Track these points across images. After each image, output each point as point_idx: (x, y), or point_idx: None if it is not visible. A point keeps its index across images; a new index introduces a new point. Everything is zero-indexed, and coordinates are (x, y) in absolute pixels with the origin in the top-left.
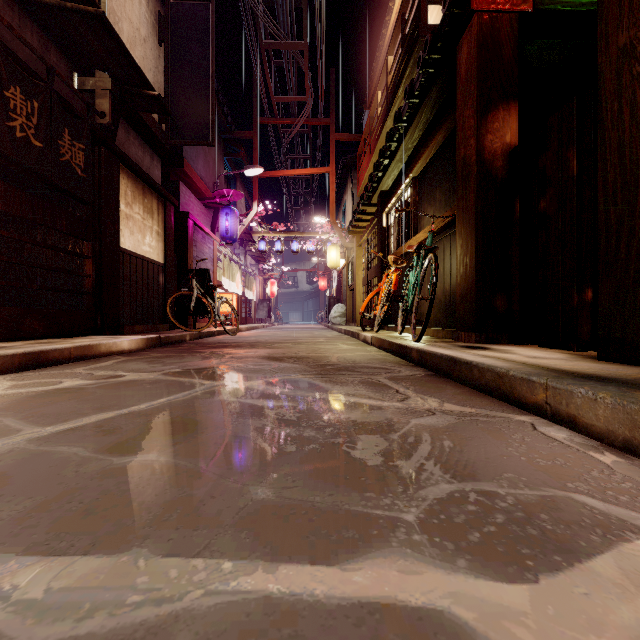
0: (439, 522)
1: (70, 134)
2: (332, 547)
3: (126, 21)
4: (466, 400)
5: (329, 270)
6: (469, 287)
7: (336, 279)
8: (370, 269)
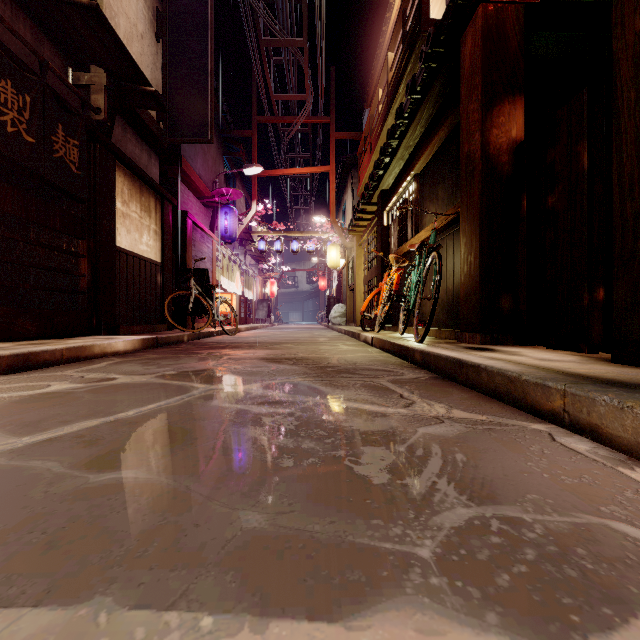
0: (459, 559)
1: (64, 130)
2: (334, 595)
3: (123, 16)
4: (475, 406)
5: (329, 270)
6: (473, 286)
7: (336, 279)
8: (371, 269)
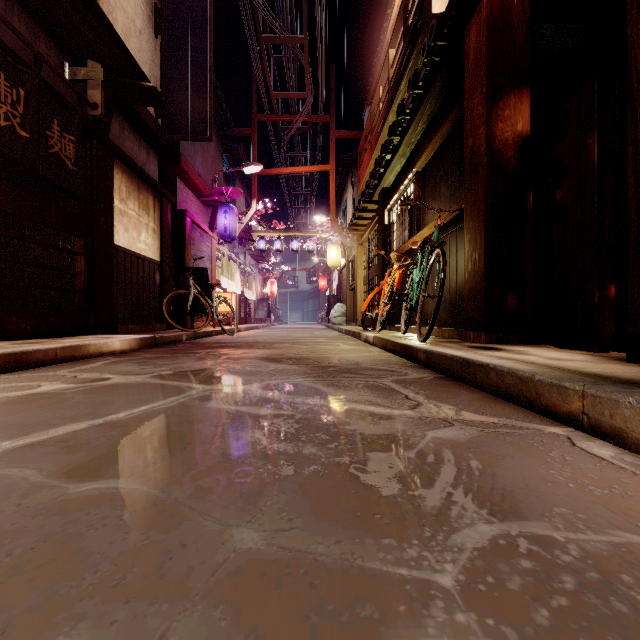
0: (487, 589)
1: (59, 125)
2: (343, 637)
3: (120, 11)
4: (485, 407)
5: (329, 270)
6: (478, 284)
7: (336, 278)
8: (371, 268)
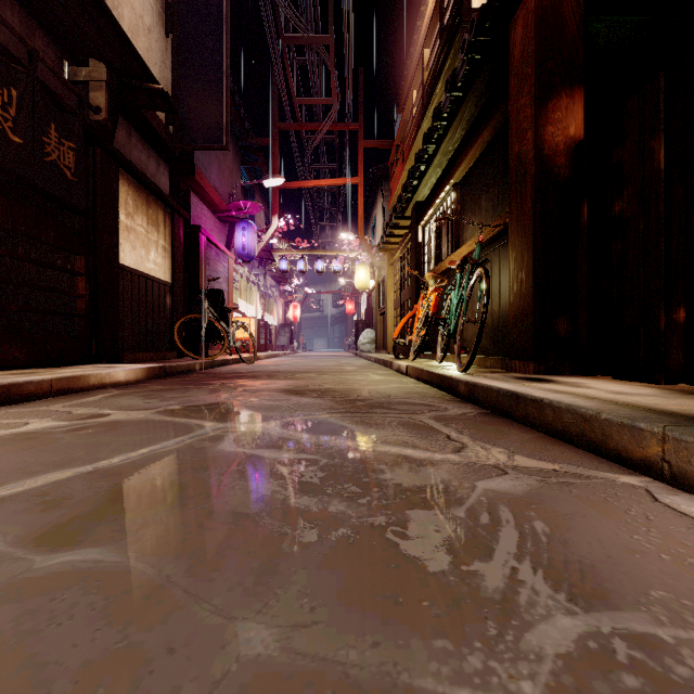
0: None
1: (57, 130)
2: None
3: (127, 6)
4: (541, 450)
5: (357, 292)
6: (525, 307)
7: (365, 302)
8: (403, 290)
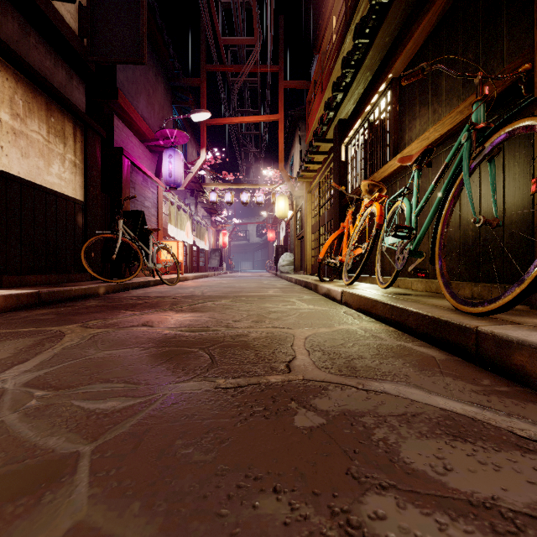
0: None
1: None
2: None
3: None
4: None
5: (277, 223)
6: None
7: (284, 230)
8: (323, 213)
